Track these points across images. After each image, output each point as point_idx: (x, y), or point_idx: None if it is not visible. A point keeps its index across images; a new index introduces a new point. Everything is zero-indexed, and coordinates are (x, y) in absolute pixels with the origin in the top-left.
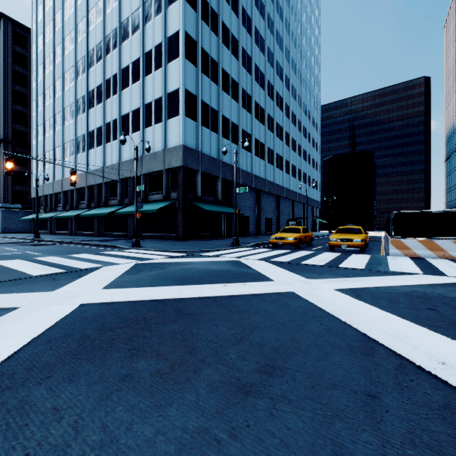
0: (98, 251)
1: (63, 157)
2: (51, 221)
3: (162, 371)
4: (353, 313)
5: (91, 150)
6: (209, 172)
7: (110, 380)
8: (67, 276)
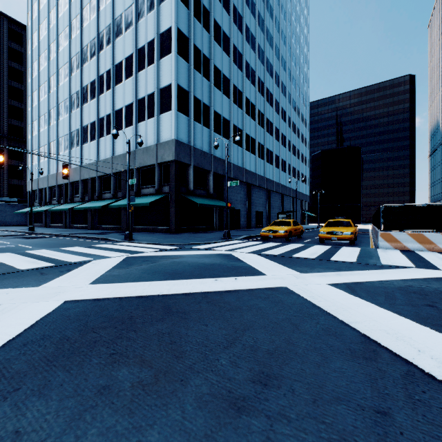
0: (90, 244)
1: (58, 152)
2: (46, 215)
3: (144, 381)
4: (350, 311)
5: (85, 145)
6: (200, 166)
7: (85, 394)
8: (55, 270)
